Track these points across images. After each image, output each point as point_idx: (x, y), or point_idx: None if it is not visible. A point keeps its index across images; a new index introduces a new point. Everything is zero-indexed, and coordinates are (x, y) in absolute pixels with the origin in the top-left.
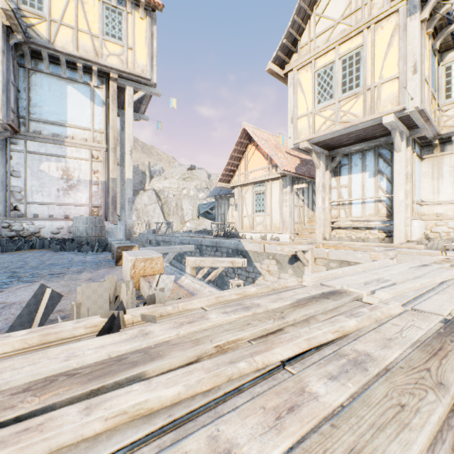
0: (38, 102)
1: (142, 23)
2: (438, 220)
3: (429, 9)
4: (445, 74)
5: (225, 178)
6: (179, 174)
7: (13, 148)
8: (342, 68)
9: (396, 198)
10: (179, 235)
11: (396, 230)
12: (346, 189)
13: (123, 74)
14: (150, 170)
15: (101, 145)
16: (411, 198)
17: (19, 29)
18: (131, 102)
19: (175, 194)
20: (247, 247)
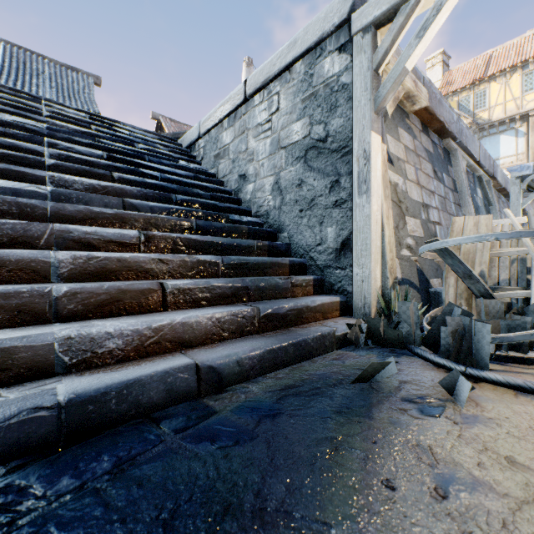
0: None
1: None
2: None
3: None
4: None
5: None
6: None
7: None
8: None
9: None
10: None
11: None
12: None
13: None
14: None
15: (522, 162)
16: None
17: (474, 125)
18: None
19: None
20: None
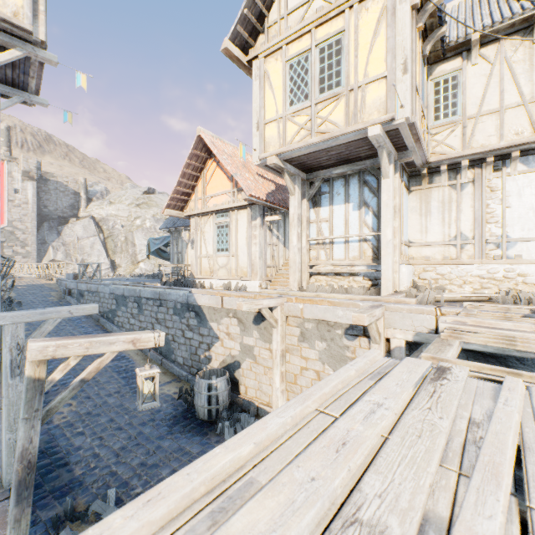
0: None
1: None
2: (427, 265)
3: None
4: (434, 91)
5: (176, 203)
6: (130, 199)
7: None
8: (320, 59)
9: (384, 238)
10: (110, 283)
11: (383, 278)
12: (327, 223)
13: None
14: (88, 191)
15: None
16: (399, 237)
17: None
18: None
19: (125, 225)
20: (201, 301)
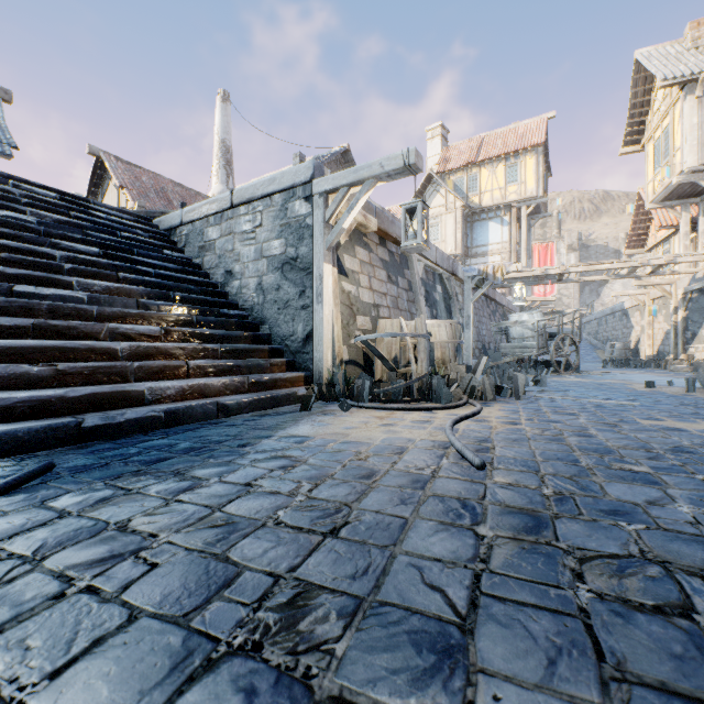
0: (475, 237)
1: (531, 161)
2: None
3: (698, 89)
4: None
5: (633, 244)
6: None
7: (465, 265)
8: (663, 141)
9: None
10: (594, 313)
11: None
12: None
13: (518, 201)
14: None
15: (506, 250)
16: None
17: (467, 208)
18: (525, 216)
19: None
20: (625, 306)
